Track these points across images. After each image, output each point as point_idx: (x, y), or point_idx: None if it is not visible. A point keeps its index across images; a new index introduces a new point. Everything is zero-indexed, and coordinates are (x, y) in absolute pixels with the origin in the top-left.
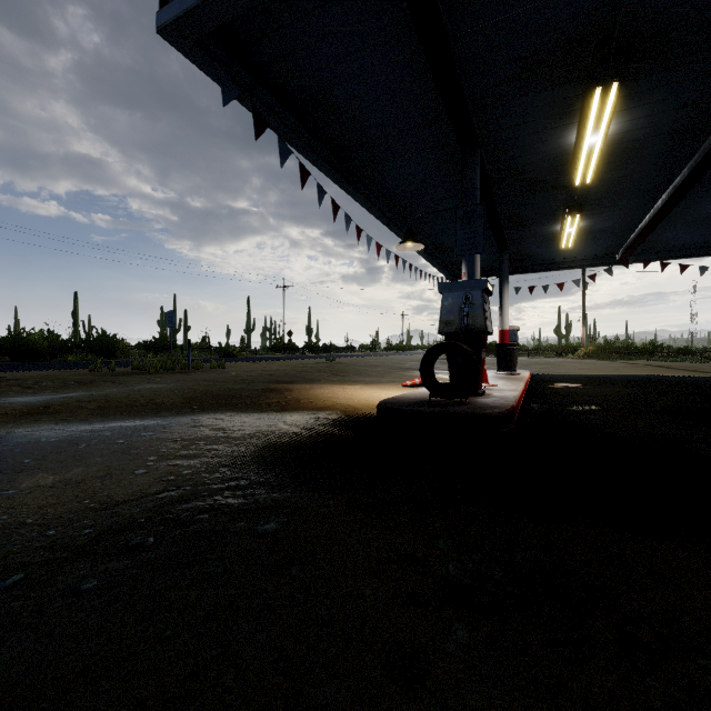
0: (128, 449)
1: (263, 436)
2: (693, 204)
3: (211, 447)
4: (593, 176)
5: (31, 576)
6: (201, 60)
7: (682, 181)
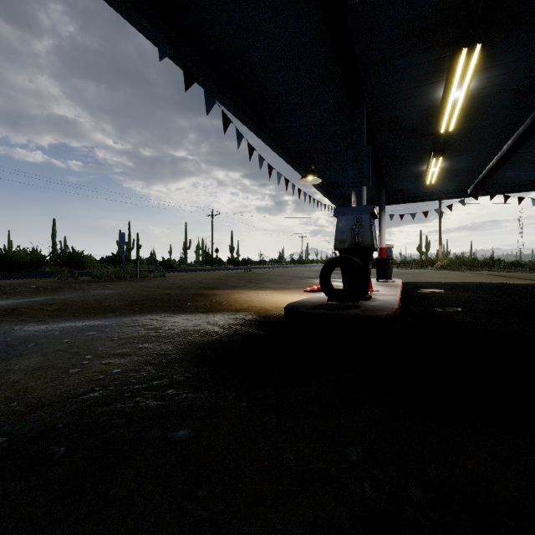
0: (70, 348)
1: (189, 334)
2: (531, 149)
3: (143, 345)
4: (455, 125)
5: None
6: (139, 23)
7: (525, 129)
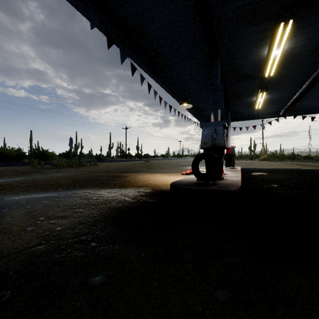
0: (30, 212)
1: (109, 202)
2: None
3: (78, 210)
4: (274, 72)
5: None
6: (78, 5)
7: (317, 75)
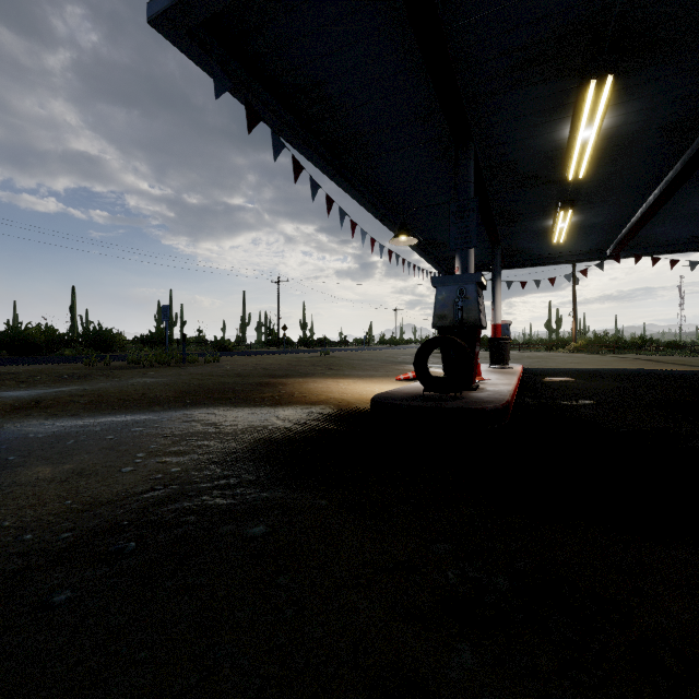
0: (117, 445)
1: (256, 431)
2: (685, 199)
3: (202, 443)
4: (586, 170)
5: (1, 586)
6: (193, 52)
7: (675, 176)
